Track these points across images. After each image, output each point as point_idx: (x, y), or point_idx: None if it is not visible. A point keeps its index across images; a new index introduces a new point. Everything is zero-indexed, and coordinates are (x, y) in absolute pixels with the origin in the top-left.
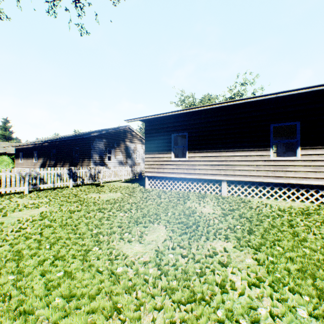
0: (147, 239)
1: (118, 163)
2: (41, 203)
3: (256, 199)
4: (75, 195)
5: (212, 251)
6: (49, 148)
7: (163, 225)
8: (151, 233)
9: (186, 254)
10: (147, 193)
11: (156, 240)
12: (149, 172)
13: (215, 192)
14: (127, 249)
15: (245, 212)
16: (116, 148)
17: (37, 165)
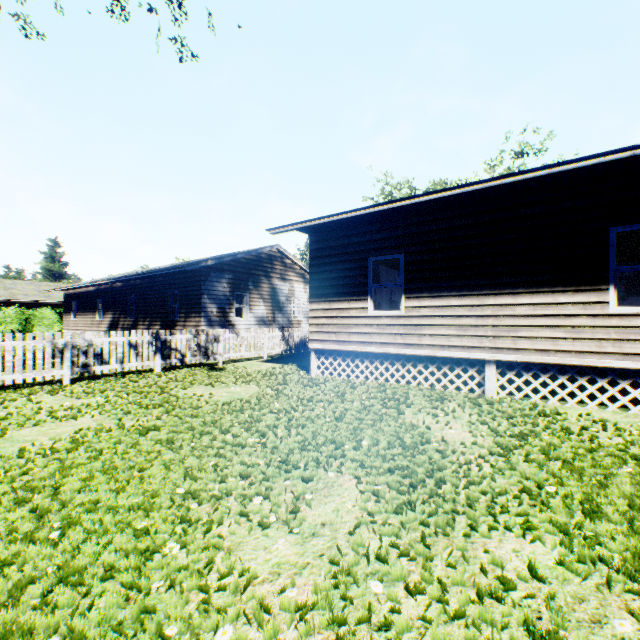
0: (308, 519)
1: (256, 322)
2: (88, 406)
3: (573, 408)
4: (161, 390)
5: (498, 576)
6: (125, 292)
7: (350, 474)
8: (319, 498)
9: (419, 580)
10: (314, 388)
11: (332, 522)
12: (319, 342)
13: (468, 387)
14: (254, 552)
15: (556, 444)
16: (252, 291)
17: (102, 325)
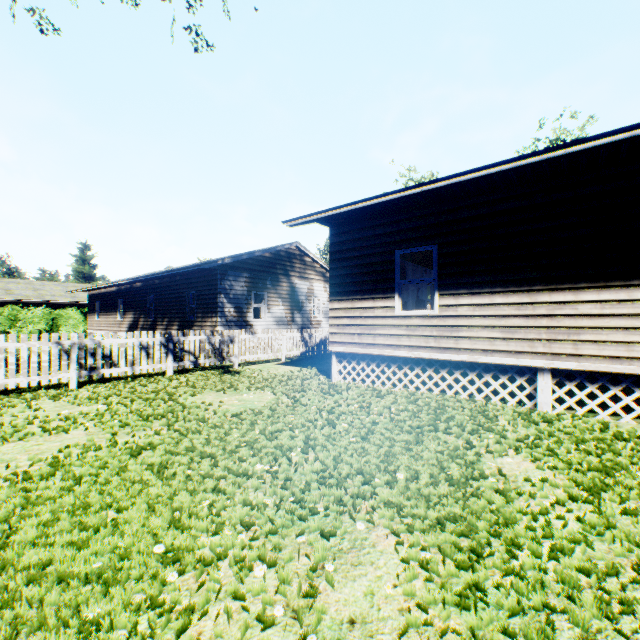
0: (330, 610)
1: (274, 322)
2: (85, 416)
3: None
4: (168, 396)
5: None
6: (144, 292)
7: (385, 526)
8: (345, 568)
9: None
10: (335, 396)
11: (365, 619)
12: (340, 344)
13: (516, 399)
14: None
15: None
16: (270, 290)
17: (123, 326)
